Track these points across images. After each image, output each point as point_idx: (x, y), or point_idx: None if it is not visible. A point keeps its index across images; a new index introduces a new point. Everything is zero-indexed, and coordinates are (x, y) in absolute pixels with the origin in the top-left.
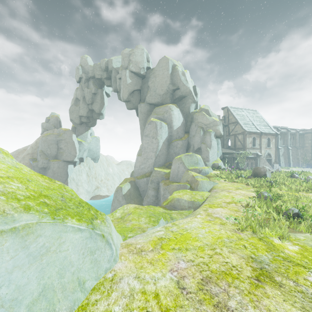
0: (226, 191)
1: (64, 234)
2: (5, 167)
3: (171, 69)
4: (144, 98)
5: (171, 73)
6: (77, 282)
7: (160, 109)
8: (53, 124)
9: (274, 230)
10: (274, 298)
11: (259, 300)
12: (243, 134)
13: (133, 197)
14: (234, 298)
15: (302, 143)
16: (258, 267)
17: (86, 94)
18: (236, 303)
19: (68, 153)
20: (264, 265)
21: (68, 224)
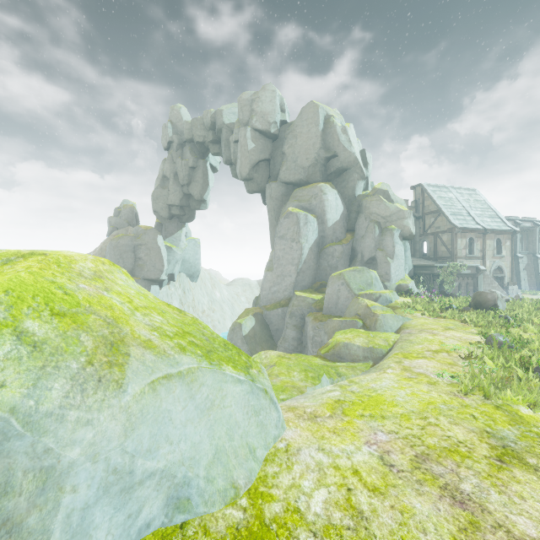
0: (429, 333)
1: (224, 385)
2: (135, 293)
3: (322, 123)
4: (276, 173)
5: (323, 130)
6: (247, 448)
7: (304, 192)
8: (127, 218)
9: (520, 394)
10: (527, 483)
11: (505, 484)
12: (451, 232)
13: (260, 341)
14: (468, 481)
15: None
16: (498, 444)
17: (179, 169)
18: (471, 486)
19: (152, 266)
20: (508, 442)
21: (226, 373)
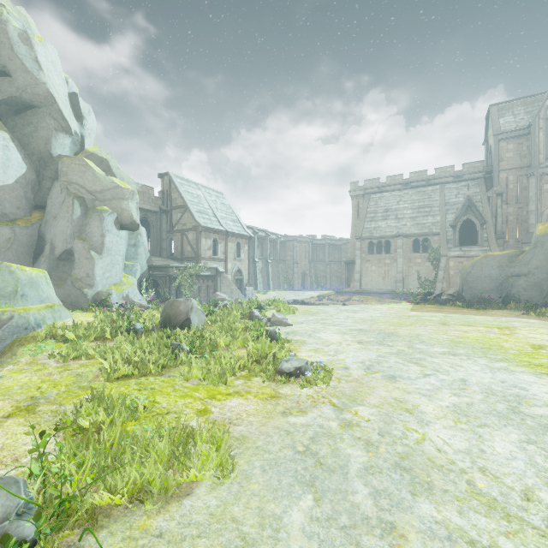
0: None
1: None
2: None
3: None
4: None
5: None
6: None
7: None
8: None
9: None
10: None
11: None
12: (196, 230)
13: None
14: None
15: (284, 255)
16: None
17: None
18: None
19: None
20: None
21: None
